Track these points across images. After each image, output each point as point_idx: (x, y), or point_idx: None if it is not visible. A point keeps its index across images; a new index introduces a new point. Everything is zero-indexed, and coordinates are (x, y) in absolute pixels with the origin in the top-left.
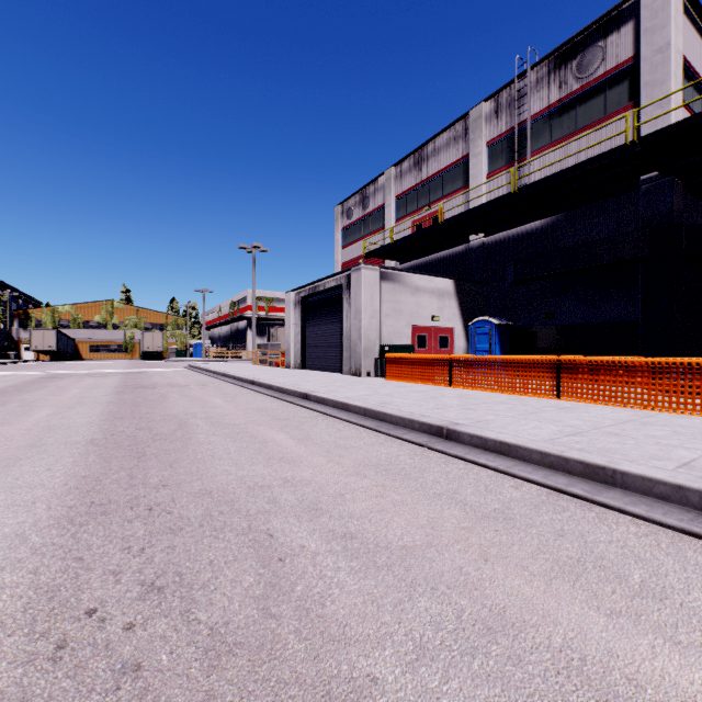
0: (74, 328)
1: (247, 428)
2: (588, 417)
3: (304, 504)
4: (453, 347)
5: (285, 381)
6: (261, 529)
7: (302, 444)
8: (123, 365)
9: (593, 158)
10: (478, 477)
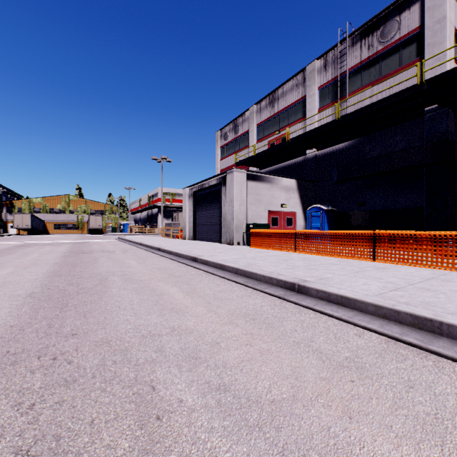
0: (43, 213)
1: (150, 283)
2: (400, 275)
3: (186, 352)
4: (296, 225)
5: (181, 248)
6: (145, 380)
7: (189, 297)
8: (74, 238)
9: (394, 94)
10: (327, 326)
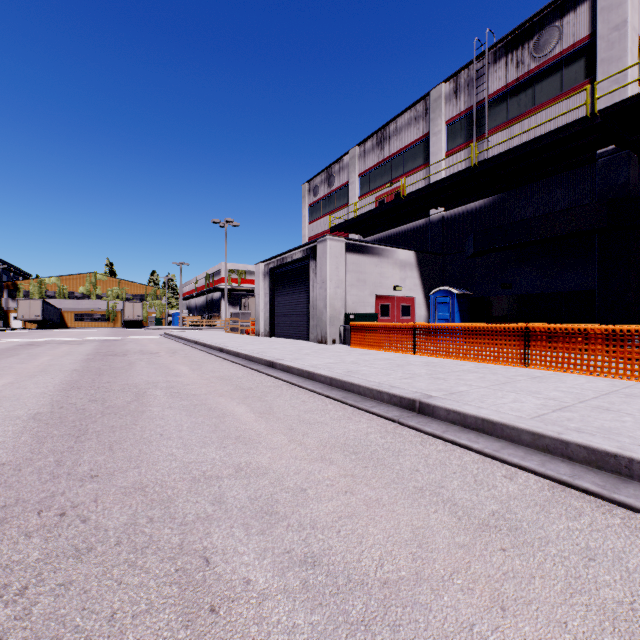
0: (59, 298)
1: (207, 399)
2: (566, 387)
3: (256, 504)
4: (414, 315)
5: (253, 348)
6: (196, 548)
7: (262, 419)
8: (103, 333)
9: (553, 131)
10: (463, 463)
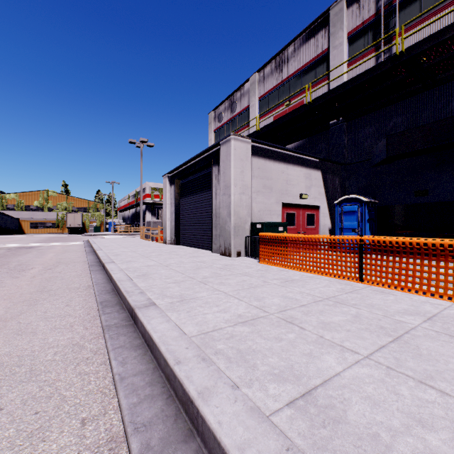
0: (17, 210)
1: None
2: None
3: None
4: (318, 224)
5: (139, 265)
6: None
7: None
8: (38, 239)
9: None
10: None
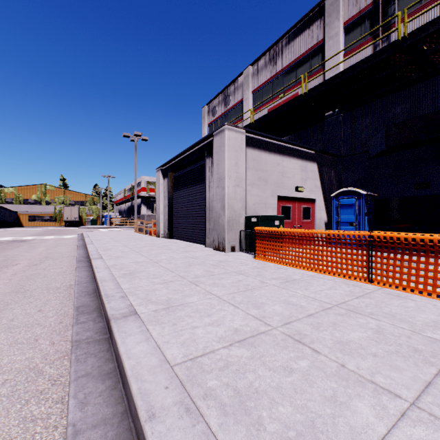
0: (16, 204)
1: None
2: None
3: None
4: (314, 218)
5: (128, 262)
6: None
7: None
8: (34, 232)
9: None
10: None
